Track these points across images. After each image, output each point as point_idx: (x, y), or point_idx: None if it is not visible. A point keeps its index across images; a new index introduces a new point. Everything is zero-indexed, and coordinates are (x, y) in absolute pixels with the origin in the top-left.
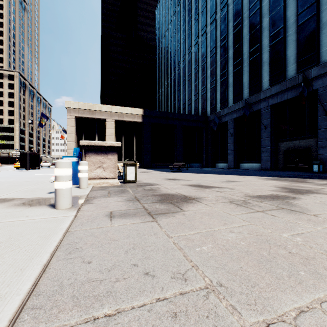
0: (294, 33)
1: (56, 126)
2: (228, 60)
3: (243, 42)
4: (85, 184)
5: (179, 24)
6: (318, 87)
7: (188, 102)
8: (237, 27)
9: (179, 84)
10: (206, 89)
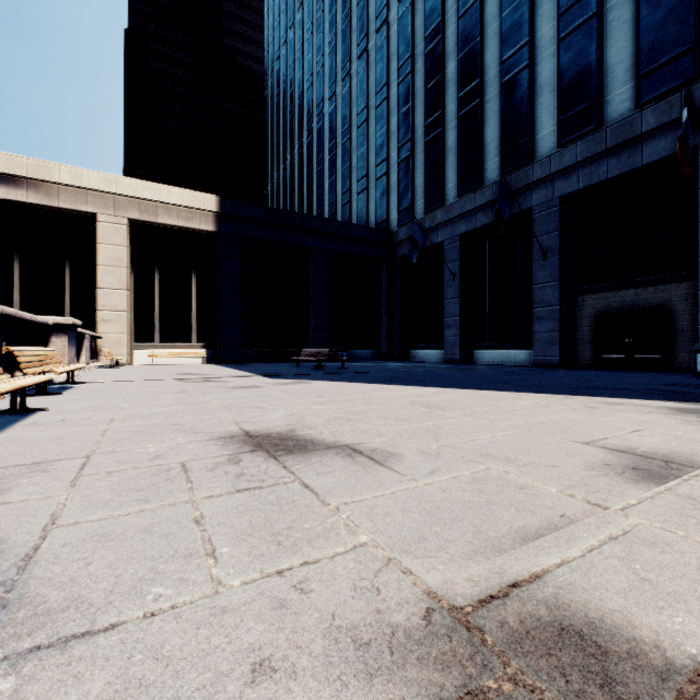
0: (626, 2)
1: None
2: (444, 86)
3: (486, 38)
4: None
5: (320, 8)
6: (698, 140)
7: (342, 200)
8: (470, 1)
9: (320, 156)
10: (388, 165)
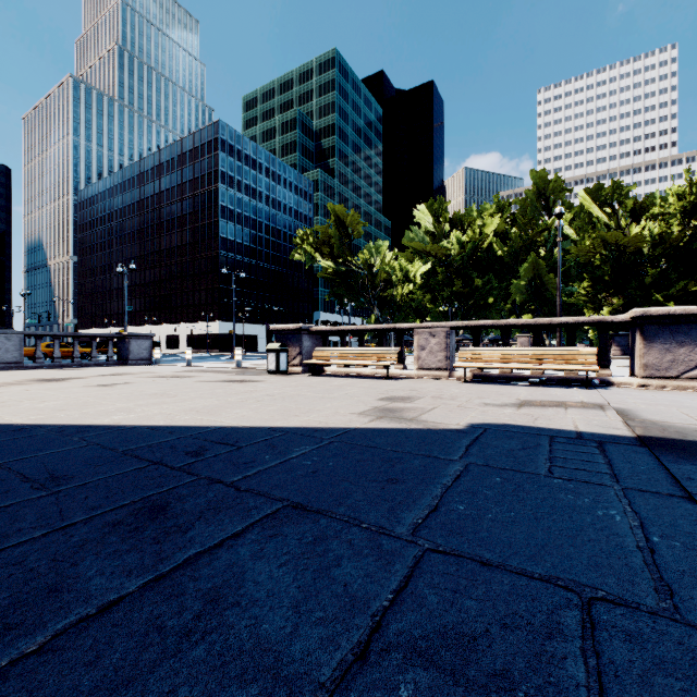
0: None
1: None
2: None
3: None
4: None
5: None
6: None
7: None
8: None
9: None
10: None
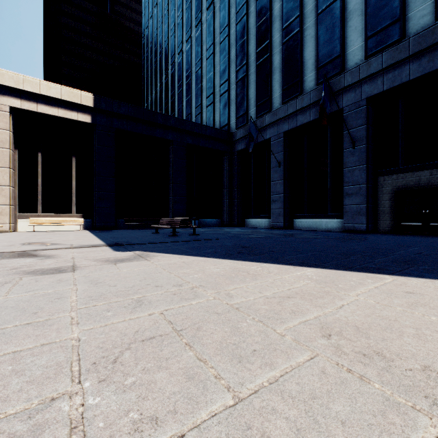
0: None
1: None
2: (271, 22)
3: None
4: None
5: None
6: None
7: (196, 112)
8: None
9: (180, 82)
10: (229, 84)
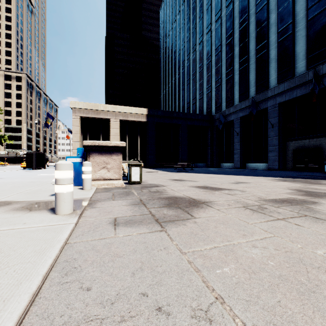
0: (303, 29)
1: (62, 126)
2: (233, 57)
3: (250, 39)
4: (88, 186)
5: (183, 23)
6: None
7: (192, 102)
8: (243, 24)
9: (183, 83)
10: (211, 88)
